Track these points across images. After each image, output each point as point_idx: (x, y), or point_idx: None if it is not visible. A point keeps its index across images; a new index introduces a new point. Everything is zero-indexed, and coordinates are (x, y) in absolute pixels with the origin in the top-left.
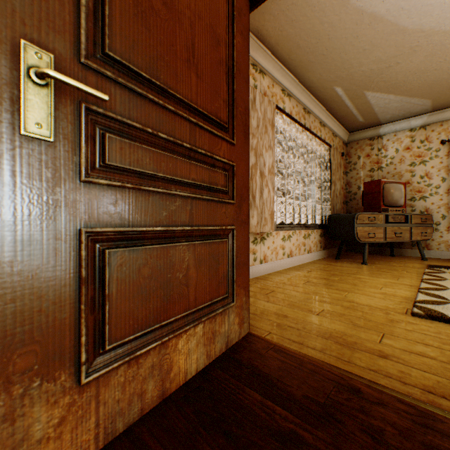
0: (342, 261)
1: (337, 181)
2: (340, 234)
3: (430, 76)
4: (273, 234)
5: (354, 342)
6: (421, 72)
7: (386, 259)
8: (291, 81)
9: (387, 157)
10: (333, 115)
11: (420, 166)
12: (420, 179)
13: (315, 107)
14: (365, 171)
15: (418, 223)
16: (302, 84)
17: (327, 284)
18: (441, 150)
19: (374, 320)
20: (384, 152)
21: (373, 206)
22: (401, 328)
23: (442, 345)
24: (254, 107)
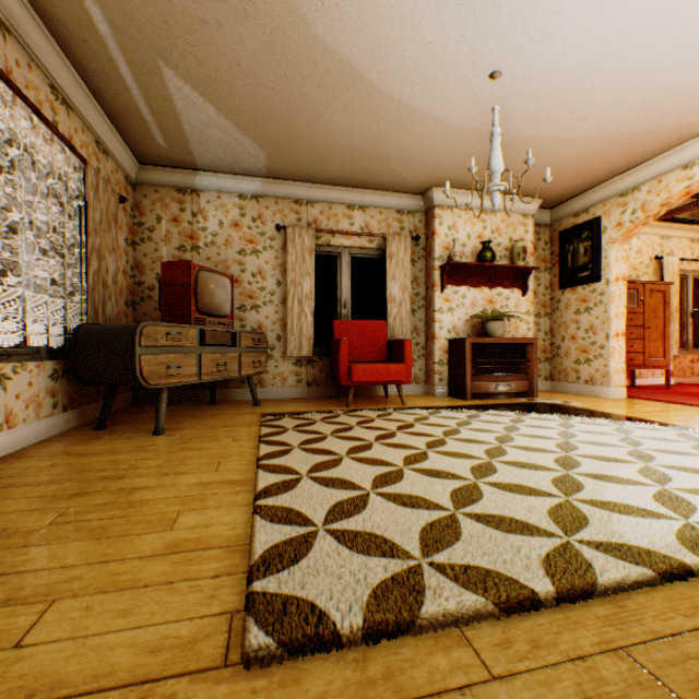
0: (112, 435)
1: (109, 252)
2: (106, 371)
3: (268, 101)
4: None
5: None
6: (257, 80)
7: (205, 413)
8: None
9: (208, 232)
10: (96, 94)
11: (253, 257)
12: (253, 278)
13: (29, 24)
14: (172, 247)
15: (251, 347)
16: None
17: None
18: (278, 239)
19: None
20: (204, 222)
21: (180, 311)
22: None
23: None
24: None
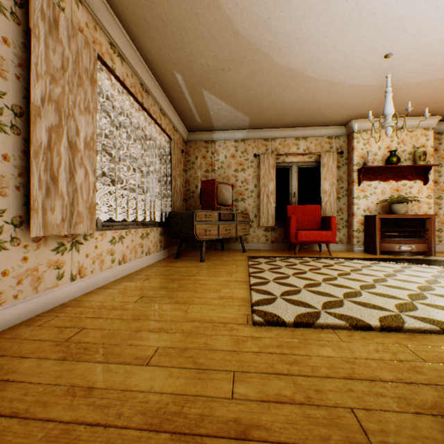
0: (183, 261)
1: (178, 177)
2: (181, 232)
3: (251, 95)
4: (96, 235)
5: (201, 416)
6: (246, 87)
7: (219, 254)
8: (124, 39)
9: (219, 161)
10: (174, 107)
11: (241, 173)
12: (241, 184)
13: (155, 88)
14: (202, 171)
15: (241, 221)
16: (139, 51)
17: (166, 296)
18: (255, 162)
19: (221, 347)
20: (217, 157)
21: (209, 204)
22: (249, 351)
23: (291, 367)
24: (57, 34)
